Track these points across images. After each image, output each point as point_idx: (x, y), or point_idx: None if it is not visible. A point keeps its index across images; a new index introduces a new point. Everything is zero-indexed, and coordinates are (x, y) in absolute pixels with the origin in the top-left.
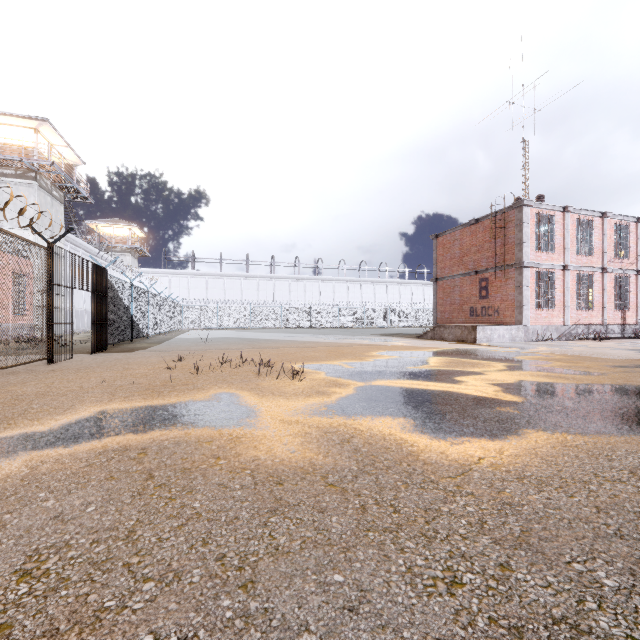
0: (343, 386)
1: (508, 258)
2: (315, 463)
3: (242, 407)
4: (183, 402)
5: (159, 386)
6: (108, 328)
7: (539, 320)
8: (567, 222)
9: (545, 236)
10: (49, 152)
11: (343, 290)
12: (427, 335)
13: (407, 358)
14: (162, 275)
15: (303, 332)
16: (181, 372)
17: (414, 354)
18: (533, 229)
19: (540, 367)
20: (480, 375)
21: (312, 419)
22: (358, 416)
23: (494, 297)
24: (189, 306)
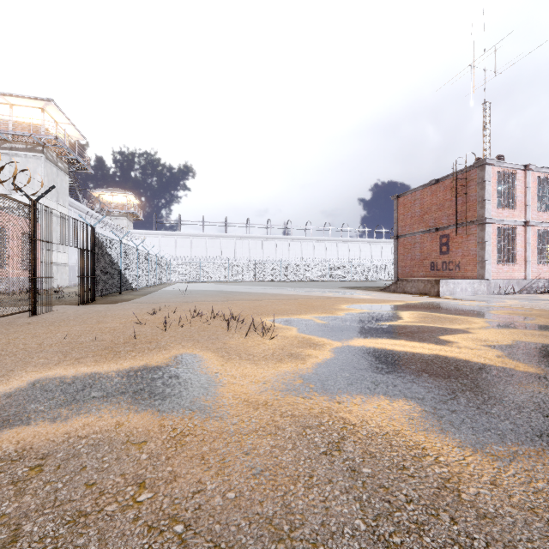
0: (318, 347)
1: (469, 215)
2: (292, 506)
3: (201, 377)
4: (136, 367)
5: (120, 344)
6: (96, 281)
7: (501, 274)
8: (528, 180)
9: (503, 195)
10: (53, 128)
11: (309, 248)
12: (390, 288)
13: (378, 312)
14: (153, 236)
15: (274, 285)
16: (150, 326)
17: (383, 308)
18: (495, 187)
19: (526, 324)
20: (466, 333)
21: (285, 400)
22: (343, 395)
23: (455, 252)
24: (176, 262)
